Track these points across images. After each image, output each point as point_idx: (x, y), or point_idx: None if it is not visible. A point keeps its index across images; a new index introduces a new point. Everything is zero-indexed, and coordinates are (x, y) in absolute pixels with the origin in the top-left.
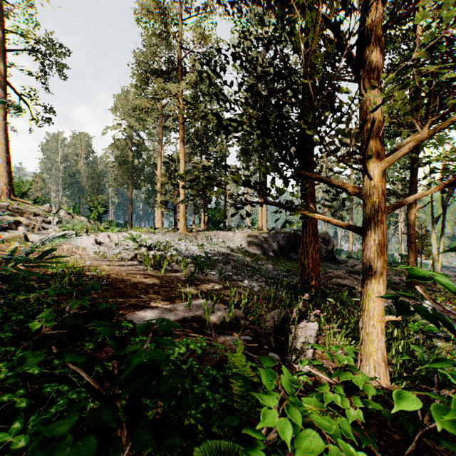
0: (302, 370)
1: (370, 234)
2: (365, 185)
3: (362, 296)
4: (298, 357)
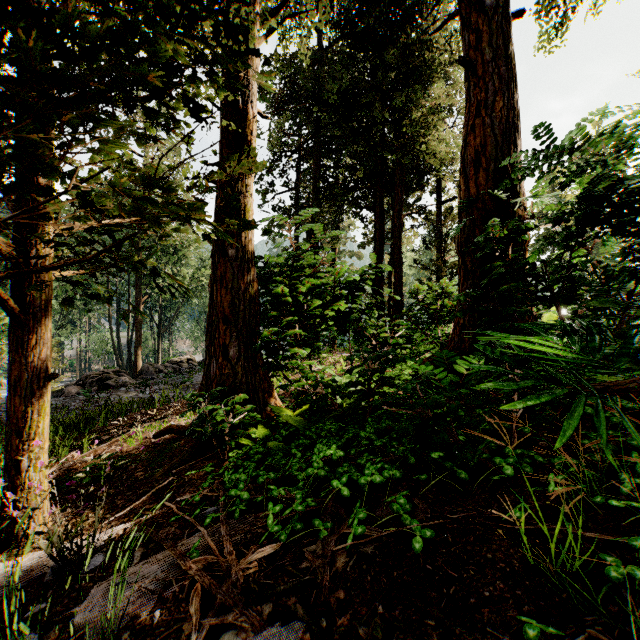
0: (114, 531)
1: (48, 323)
2: (44, 252)
3: (29, 418)
4: (95, 531)
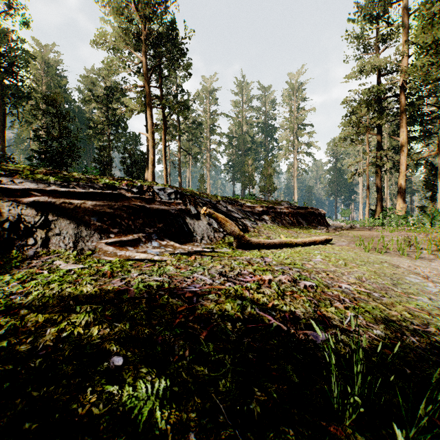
0: None
1: None
2: None
3: None
4: None
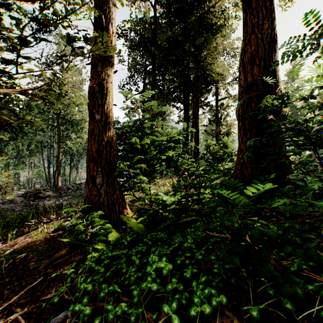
0: None
1: None
2: None
3: None
4: None
